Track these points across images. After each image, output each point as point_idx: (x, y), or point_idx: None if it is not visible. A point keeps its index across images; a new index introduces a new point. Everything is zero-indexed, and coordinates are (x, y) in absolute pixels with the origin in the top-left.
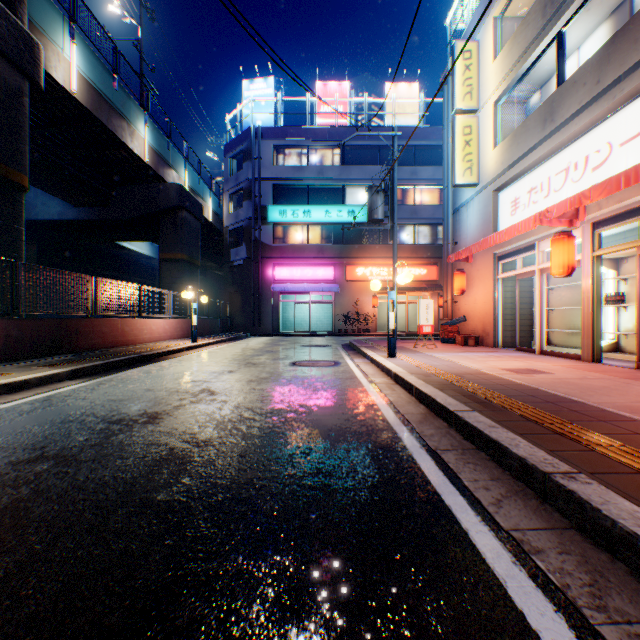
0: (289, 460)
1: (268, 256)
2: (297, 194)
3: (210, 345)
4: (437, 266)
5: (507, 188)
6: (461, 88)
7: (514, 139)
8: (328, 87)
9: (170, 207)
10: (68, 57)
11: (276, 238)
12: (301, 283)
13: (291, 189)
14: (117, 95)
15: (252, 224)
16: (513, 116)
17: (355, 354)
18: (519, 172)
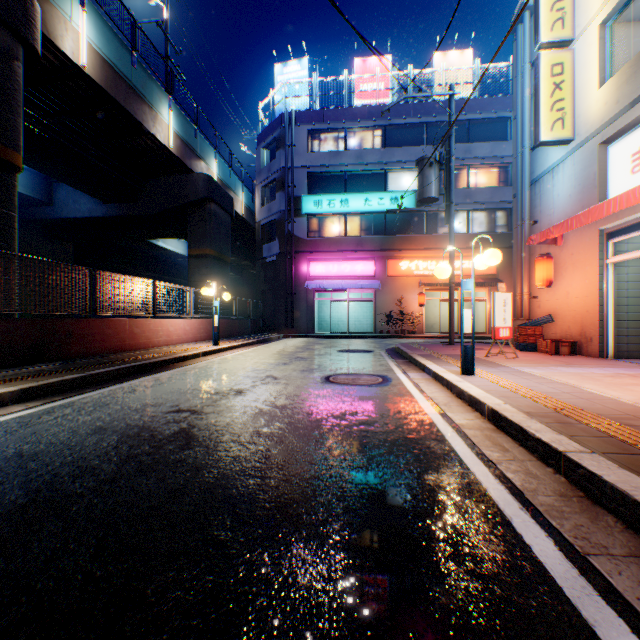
0: None
1: (302, 251)
2: (333, 182)
3: (234, 349)
4: None
5: (625, 136)
6: (548, 14)
7: None
8: (367, 63)
9: (197, 199)
10: (77, 27)
11: (311, 231)
12: (338, 280)
13: (327, 177)
14: (136, 74)
15: (285, 217)
16: (630, 39)
17: (407, 364)
18: None
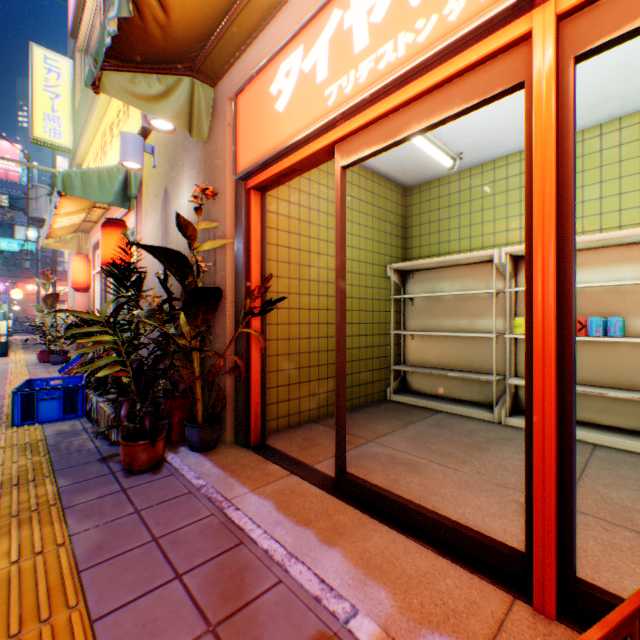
0: None
1: None
2: None
3: None
4: None
5: None
6: None
7: None
8: (1, 144)
9: None
10: None
11: None
12: None
13: None
14: None
15: None
16: None
17: None
18: None
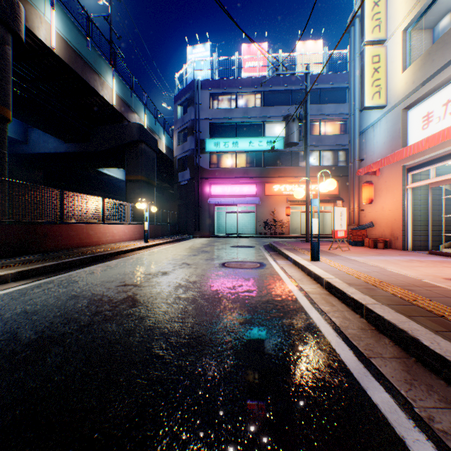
0: None
1: (206, 177)
2: (227, 130)
3: (159, 245)
4: (338, 183)
5: (418, 105)
6: (370, 22)
7: (428, 57)
8: (251, 48)
9: (132, 141)
10: (49, 20)
11: (212, 164)
12: (231, 197)
13: (223, 126)
14: (90, 53)
15: (194, 153)
16: (422, 41)
17: (276, 255)
18: (434, 87)
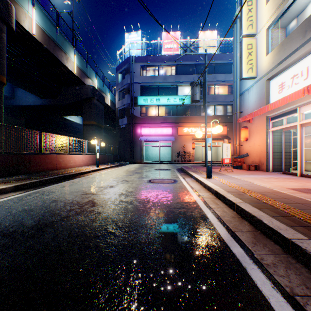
0: (135, 310)
1: (138, 122)
2: (153, 90)
3: (106, 169)
4: (227, 127)
5: (276, 77)
6: (246, 22)
7: (282, 47)
8: (169, 35)
9: (87, 97)
10: (31, 16)
11: (142, 113)
12: (155, 136)
13: (149, 88)
14: (59, 38)
15: (130, 106)
16: (278, 35)
17: (185, 175)
18: (285, 66)
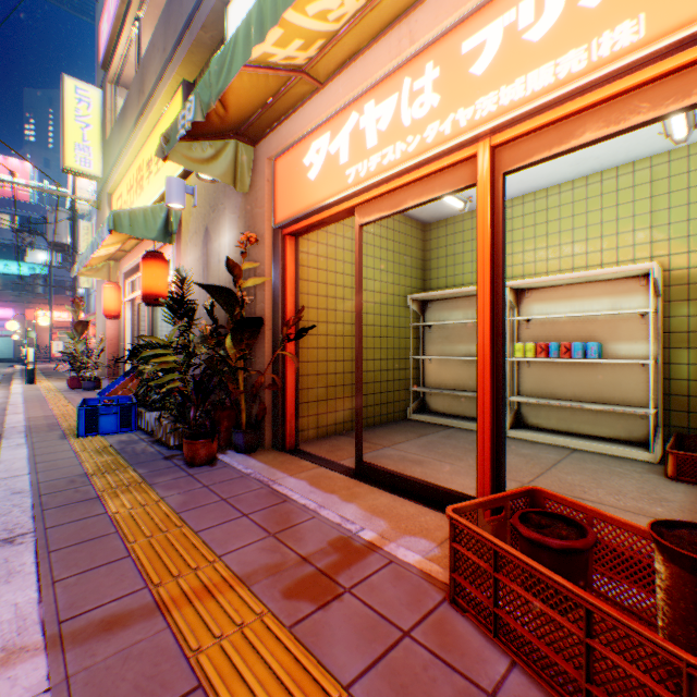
0: None
1: None
2: None
3: None
4: None
5: None
6: (85, 243)
7: None
8: (10, 161)
9: None
10: None
11: None
12: None
13: None
14: None
15: None
16: None
17: (14, 367)
18: None
